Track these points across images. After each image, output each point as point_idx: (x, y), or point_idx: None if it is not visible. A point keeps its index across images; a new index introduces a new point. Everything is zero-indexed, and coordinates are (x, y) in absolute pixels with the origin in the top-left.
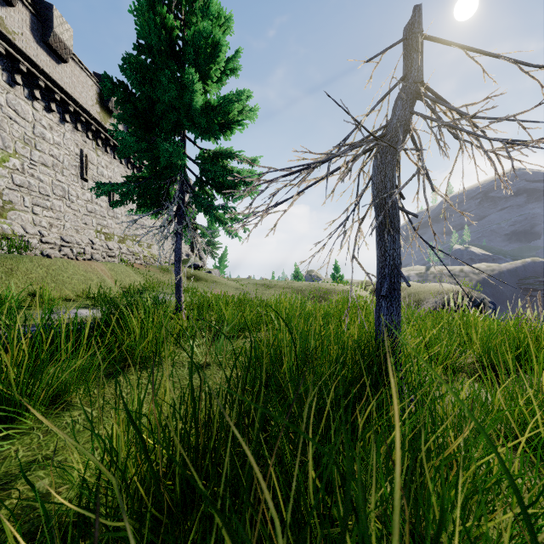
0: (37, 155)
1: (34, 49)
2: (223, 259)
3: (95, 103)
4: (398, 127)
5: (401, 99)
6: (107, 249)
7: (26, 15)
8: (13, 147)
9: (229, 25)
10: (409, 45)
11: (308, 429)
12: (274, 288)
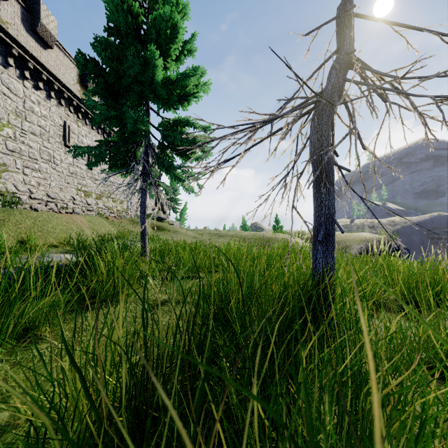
0: (27, 125)
1: (24, 37)
2: (183, 213)
3: (76, 82)
4: (332, 92)
5: (335, 69)
6: (86, 204)
7: (18, 8)
8: (6, 118)
9: (186, 12)
10: (341, 22)
11: (254, 362)
12: (226, 237)
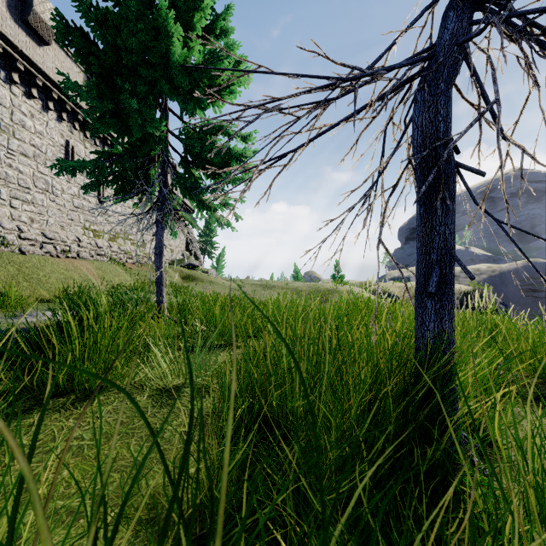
0: (16, 143)
1: (11, 28)
2: (220, 259)
3: None
4: (453, 43)
5: (454, 9)
6: (96, 247)
7: None
8: None
9: None
10: None
11: None
12: (273, 289)
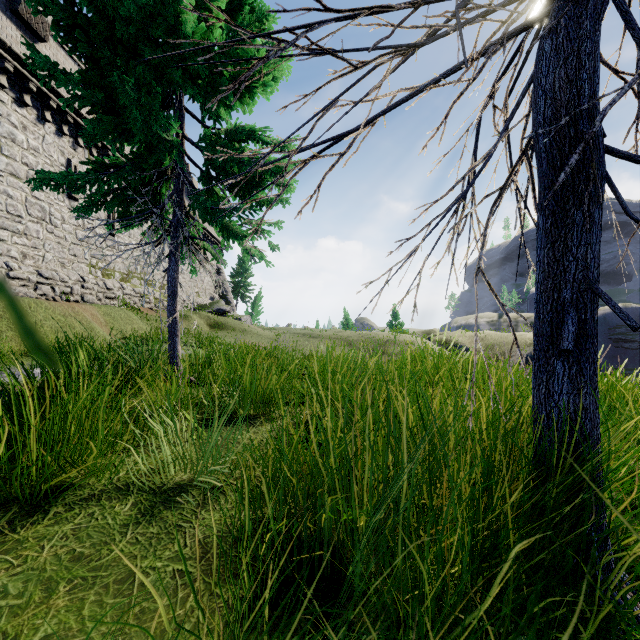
0: (4, 161)
1: None
2: (256, 304)
3: None
4: None
5: None
6: (105, 289)
7: None
8: None
9: None
10: None
11: None
12: (319, 339)
